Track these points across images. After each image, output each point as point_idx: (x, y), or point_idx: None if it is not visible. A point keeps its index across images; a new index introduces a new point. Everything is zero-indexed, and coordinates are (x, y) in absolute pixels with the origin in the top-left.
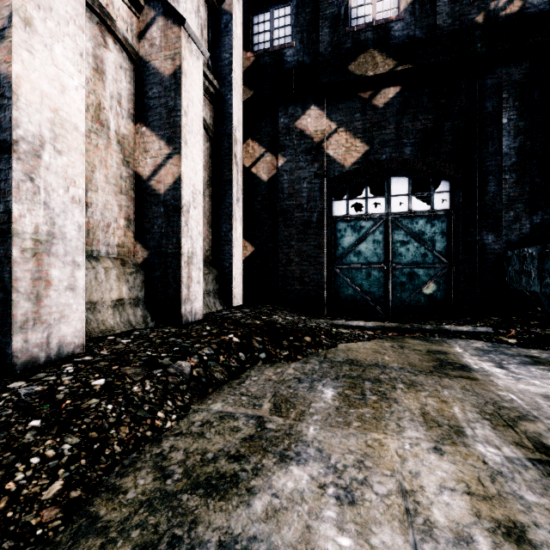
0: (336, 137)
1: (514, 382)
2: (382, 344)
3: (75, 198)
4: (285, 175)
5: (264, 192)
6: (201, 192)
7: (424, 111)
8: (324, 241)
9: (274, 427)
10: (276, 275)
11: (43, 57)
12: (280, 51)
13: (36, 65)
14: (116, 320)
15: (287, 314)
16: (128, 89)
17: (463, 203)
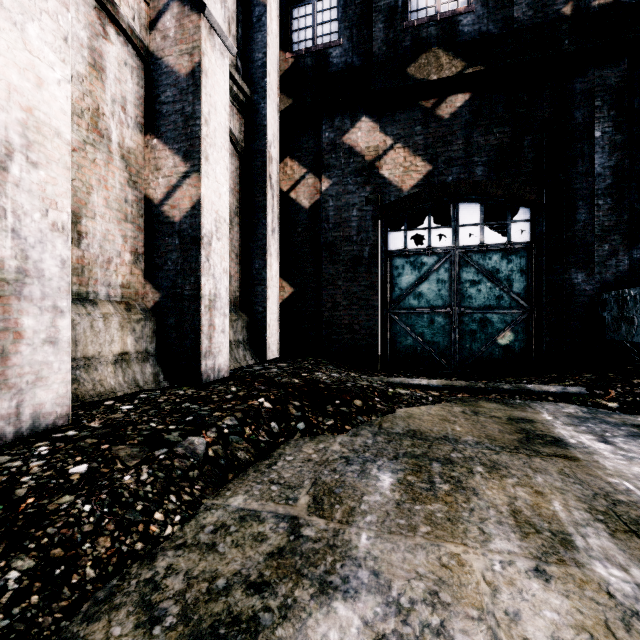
0: (392, 155)
1: (626, 464)
2: (451, 408)
3: (56, 224)
4: (331, 201)
5: (305, 221)
6: (226, 221)
7: (500, 122)
8: (377, 281)
9: (313, 534)
10: (319, 321)
11: (11, 38)
12: (325, 51)
13: (1, 49)
14: (118, 379)
15: (333, 369)
16: (135, 92)
17: (547, 234)
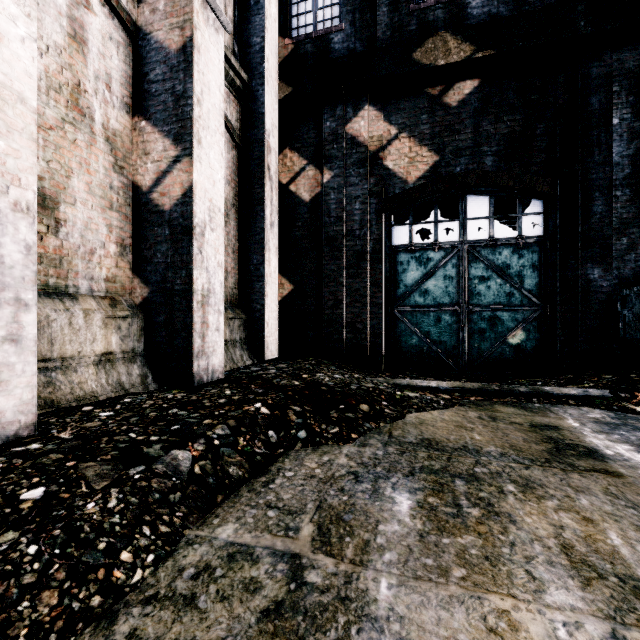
0: (397, 145)
1: None
2: (466, 413)
3: (19, 203)
4: (332, 194)
5: (305, 215)
6: (221, 210)
7: (510, 110)
8: (381, 277)
9: (319, 581)
10: (320, 320)
11: None
12: (326, 37)
13: None
14: (100, 381)
15: (335, 370)
16: (121, 70)
17: (561, 227)
